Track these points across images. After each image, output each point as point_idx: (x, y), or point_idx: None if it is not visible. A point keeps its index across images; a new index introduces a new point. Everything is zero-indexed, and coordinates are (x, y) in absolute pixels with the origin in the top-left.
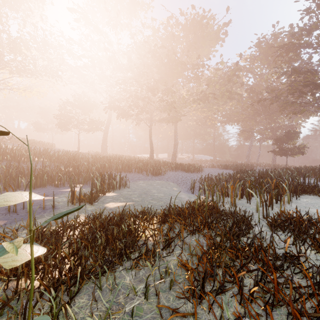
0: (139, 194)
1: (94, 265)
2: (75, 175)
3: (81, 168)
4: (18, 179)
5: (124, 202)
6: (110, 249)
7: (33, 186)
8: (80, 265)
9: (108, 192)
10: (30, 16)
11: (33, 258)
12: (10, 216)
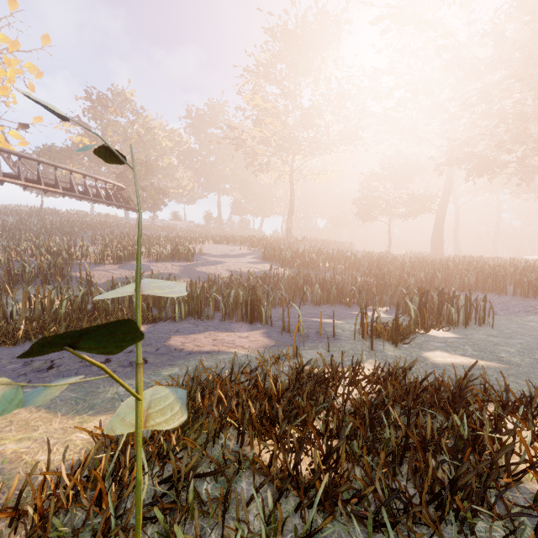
0: (525, 347)
1: (364, 488)
2: (376, 290)
3: (388, 280)
4: (303, 290)
5: (473, 357)
6: (407, 467)
7: (319, 302)
8: (333, 469)
9: (437, 328)
10: (324, 70)
11: (139, 431)
12: (282, 337)
